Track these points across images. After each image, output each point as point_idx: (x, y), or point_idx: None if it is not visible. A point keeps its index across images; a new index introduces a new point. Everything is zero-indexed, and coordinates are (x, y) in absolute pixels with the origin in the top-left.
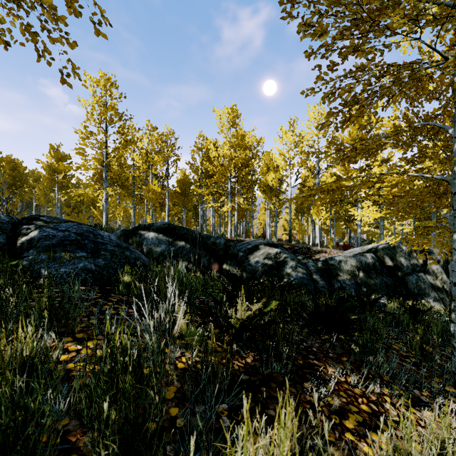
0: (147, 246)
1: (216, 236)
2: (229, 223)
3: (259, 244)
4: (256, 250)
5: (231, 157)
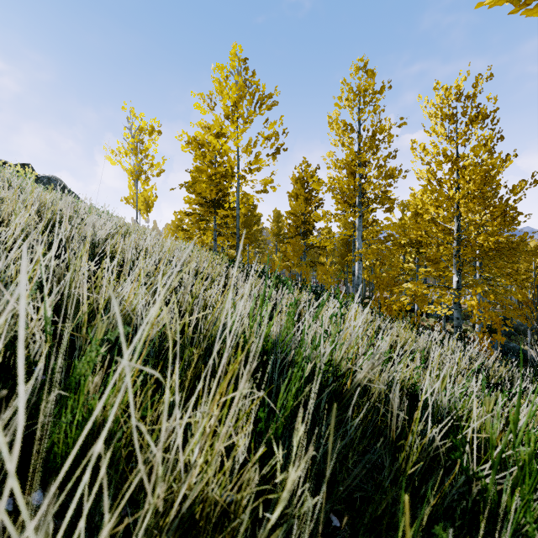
0: (516, 325)
1: None
2: None
3: None
4: None
5: None
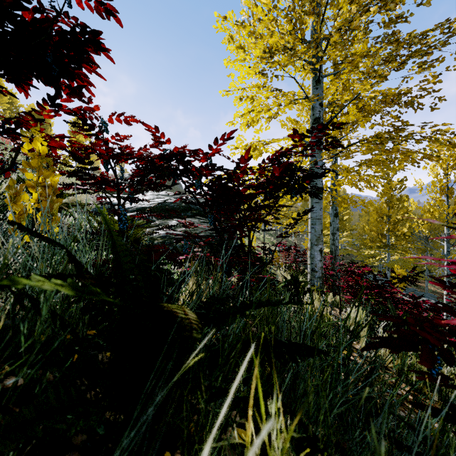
0: None
1: None
2: None
3: None
4: None
5: None
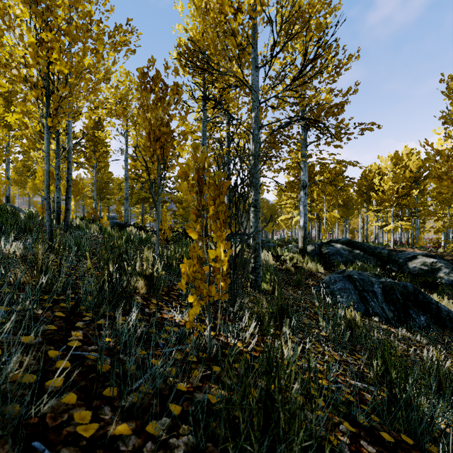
0: None
1: (381, 247)
2: (392, 237)
3: (417, 255)
4: (414, 259)
5: (394, 190)
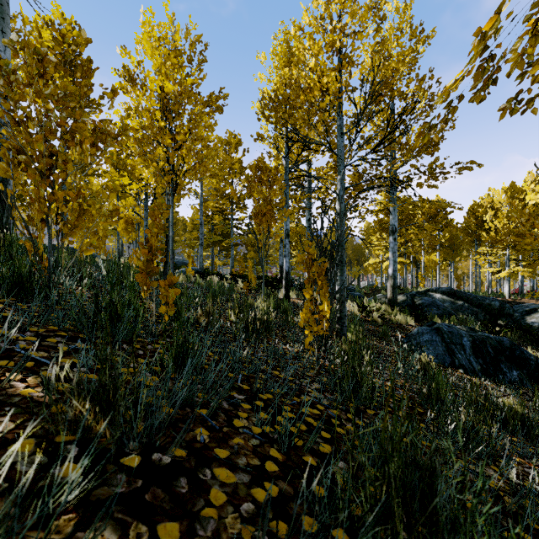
0: None
1: (491, 298)
2: (507, 286)
3: (538, 308)
4: (533, 312)
5: (509, 229)
